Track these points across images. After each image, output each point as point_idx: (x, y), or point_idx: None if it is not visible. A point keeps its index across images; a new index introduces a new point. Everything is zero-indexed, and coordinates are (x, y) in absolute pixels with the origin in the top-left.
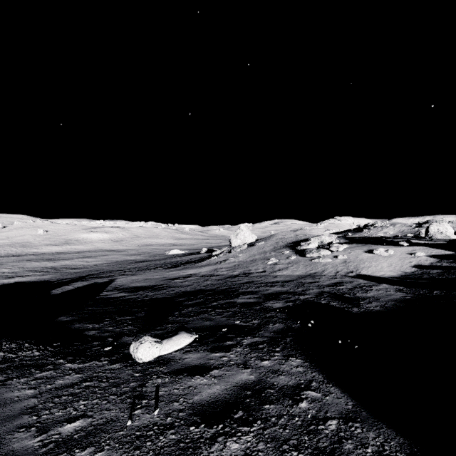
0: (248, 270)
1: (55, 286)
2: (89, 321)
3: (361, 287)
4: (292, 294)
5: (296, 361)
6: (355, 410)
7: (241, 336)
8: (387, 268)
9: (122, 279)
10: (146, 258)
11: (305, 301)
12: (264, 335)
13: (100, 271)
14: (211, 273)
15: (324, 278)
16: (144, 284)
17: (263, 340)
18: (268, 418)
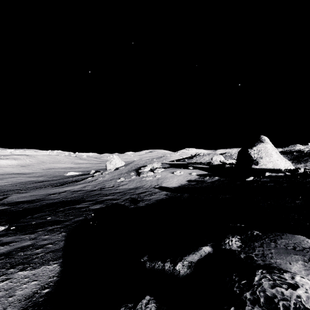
0: (104, 186)
1: None
2: None
3: (152, 194)
4: (112, 200)
5: (63, 234)
6: (59, 248)
7: (51, 226)
8: (175, 182)
9: (13, 196)
10: (46, 179)
11: (113, 204)
12: (65, 224)
13: (1, 190)
14: (80, 189)
15: (141, 189)
16: (27, 199)
17: (61, 226)
18: (14, 257)
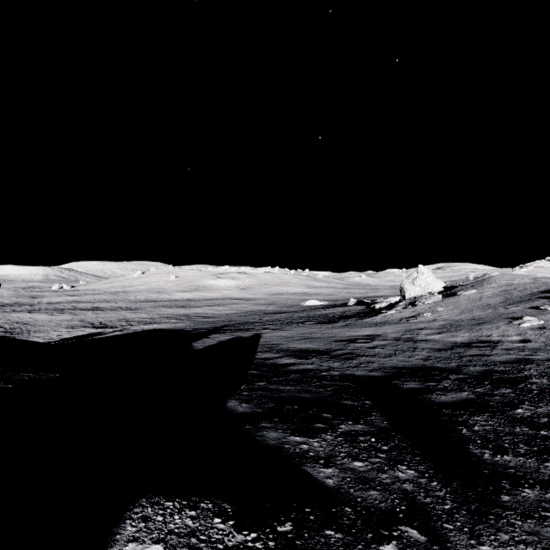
0: (484, 335)
1: (193, 338)
2: (288, 425)
3: None
4: None
5: None
6: None
7: None
8: None
9: (269, 335)
10: (280, 309)
11: None
12: None
13: (233, 321)
14: (407, 335)
15: None
16: (309, 346)
17: None
18: None
